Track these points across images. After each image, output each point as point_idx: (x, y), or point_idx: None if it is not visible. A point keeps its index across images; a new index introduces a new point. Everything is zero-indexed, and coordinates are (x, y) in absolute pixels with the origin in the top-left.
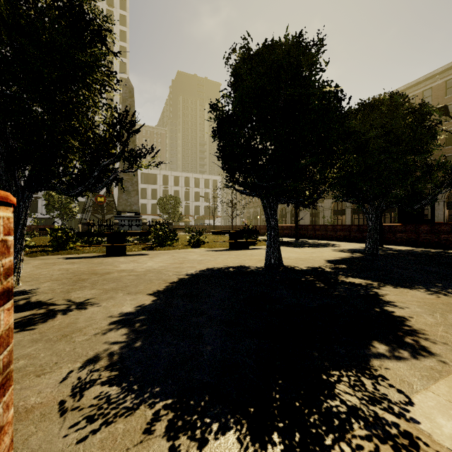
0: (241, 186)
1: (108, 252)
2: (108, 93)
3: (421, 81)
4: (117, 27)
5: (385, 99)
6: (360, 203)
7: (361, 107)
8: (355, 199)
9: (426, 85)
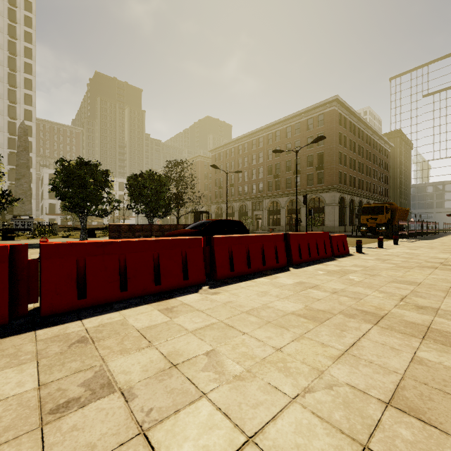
0: (67, 209)
1: (3, 239)
2: (0, 180)
3: (257, 131)
4: (21, 28)
5: (147, 172)
6: (146, 215)
7: (134, 175)
8: (138, 213)
9: (260, 134)
